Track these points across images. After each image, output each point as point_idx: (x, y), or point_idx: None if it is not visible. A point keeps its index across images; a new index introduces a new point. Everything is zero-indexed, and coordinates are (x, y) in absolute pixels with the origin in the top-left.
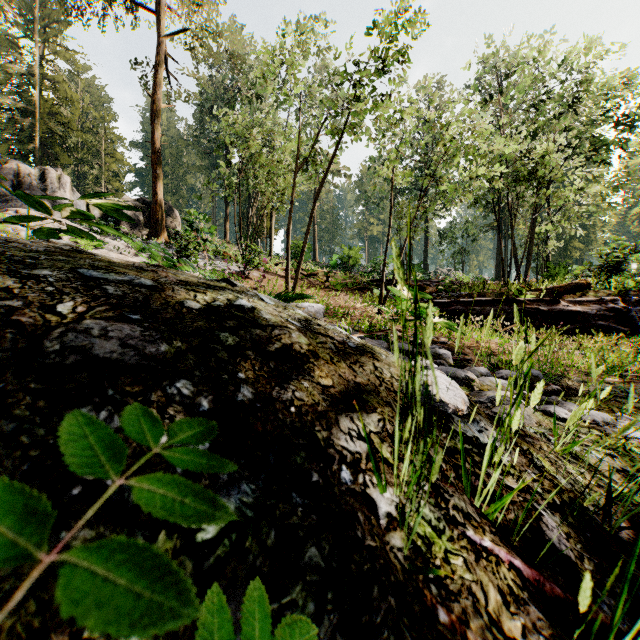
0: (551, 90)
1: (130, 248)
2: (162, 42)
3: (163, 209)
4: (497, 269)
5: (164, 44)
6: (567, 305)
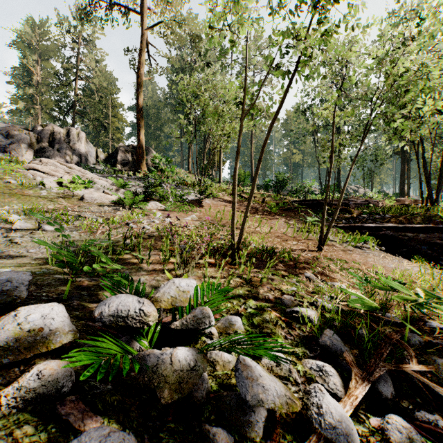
0: None
1: (113, 185)
2: (143, 33)
3: (144, 152)
4: (401, 186)
5: (145, 34)
6: None
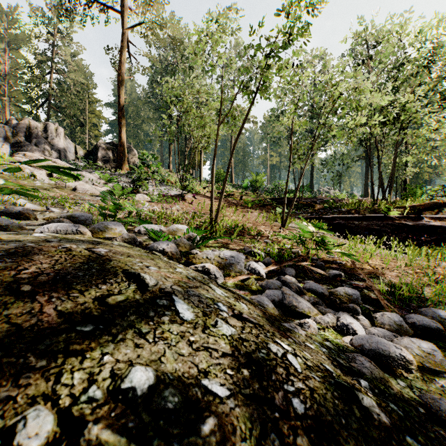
0: (410, 55)
1: (100, 179)
2: (125, 33)
3: (126, 149)
4: (365, 188)
5: (126, 34)
6: (429, 221)
